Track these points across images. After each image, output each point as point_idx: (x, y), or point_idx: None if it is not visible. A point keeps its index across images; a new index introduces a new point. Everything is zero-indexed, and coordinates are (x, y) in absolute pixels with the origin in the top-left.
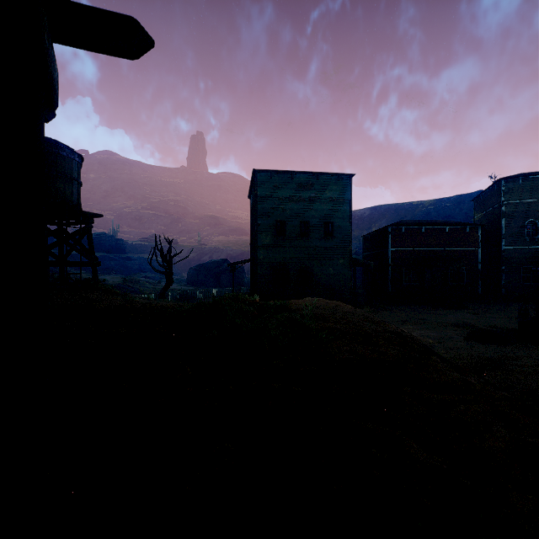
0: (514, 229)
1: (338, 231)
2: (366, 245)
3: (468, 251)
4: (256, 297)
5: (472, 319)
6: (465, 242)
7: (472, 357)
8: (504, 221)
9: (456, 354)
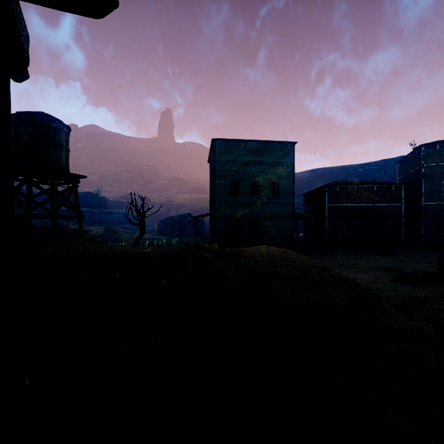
0: (432, 188)
1: (283, 189)
2: (306, 201)
3: (393, 206)
4: (215, 245)
5: (398, 264)
6: (390, 199)
7: (400, 297)
8: (423, 181)
9: (385, 294)
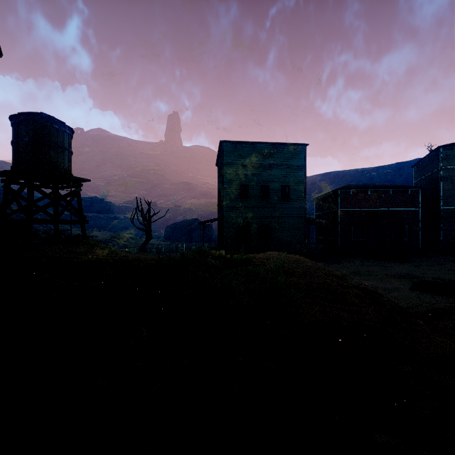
0: (451, 191)
1: (294, 193)
2: (318, 206)
3: (410, 211)
4: (222, 251)
5: (415, 271)
6: (407, 203)
7: (420, 306)
8: (442, 184)
9: (404, 304)
